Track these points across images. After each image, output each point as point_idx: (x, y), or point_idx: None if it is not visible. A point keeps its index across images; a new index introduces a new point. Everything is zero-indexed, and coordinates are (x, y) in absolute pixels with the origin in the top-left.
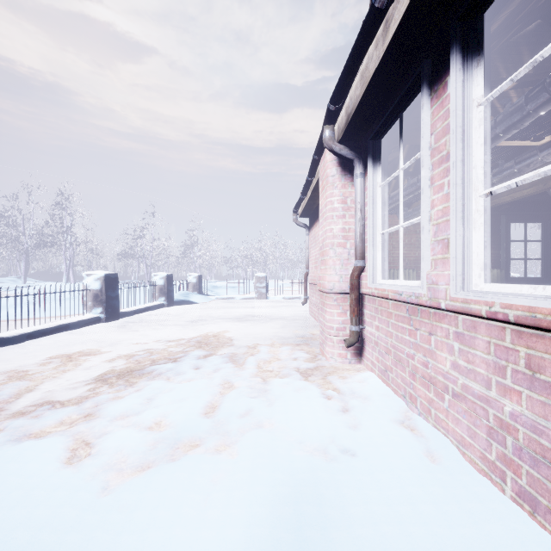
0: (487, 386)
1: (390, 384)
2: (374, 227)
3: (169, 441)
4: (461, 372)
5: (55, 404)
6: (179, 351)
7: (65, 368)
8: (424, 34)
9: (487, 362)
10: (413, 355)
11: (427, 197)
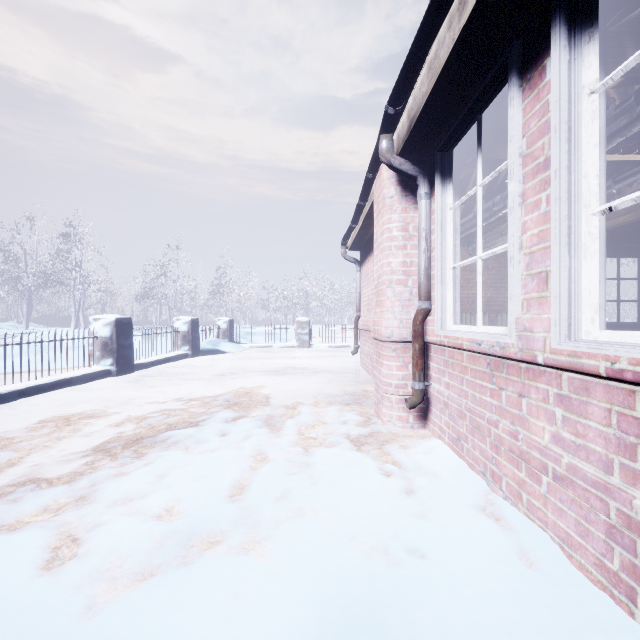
0: (606, 469)
1: (464, 456)
2: (443, 260)
3: (181, 536)
4: (567, 448)
5: (41, 483)
6: (202, 413)
7: (60, 434)
8: (513, 6)
9: (606, 437)
10: (497, 421)
11: (517, 218)
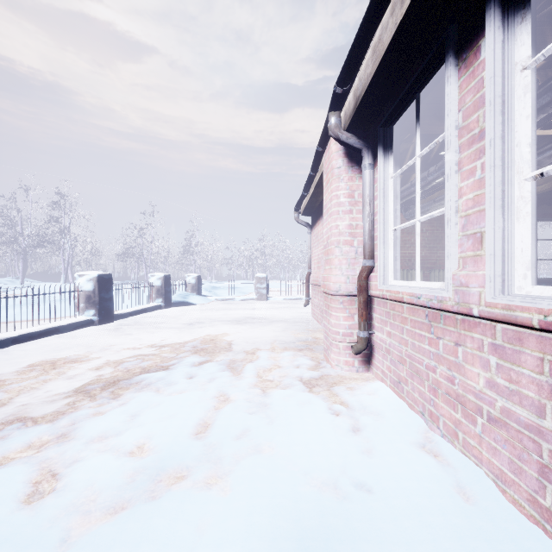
0: (539, 413)
1: (405, 398)
2: (385, 223)
3: (150, 471)
4: (501, 392)
5: (27, 421)
6: (173, 357)
7: (47, 377)
8: None
9: (539, 384)
10: (434, 367)
11: (453, 185)
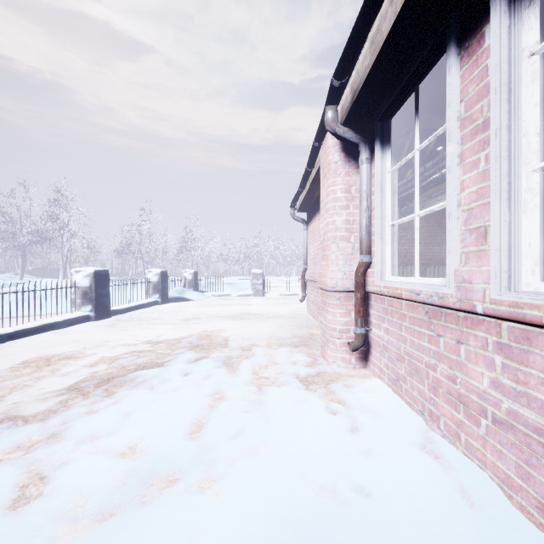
0: None
1: (403, 396)
2: (383, 218)
3: (142, 474)
4: (507, 393)
5: (17, 420)
6: (168, 354)
7: (40, 374)
8: None
9: None
10: (435, 365)
11: (455, 177)
